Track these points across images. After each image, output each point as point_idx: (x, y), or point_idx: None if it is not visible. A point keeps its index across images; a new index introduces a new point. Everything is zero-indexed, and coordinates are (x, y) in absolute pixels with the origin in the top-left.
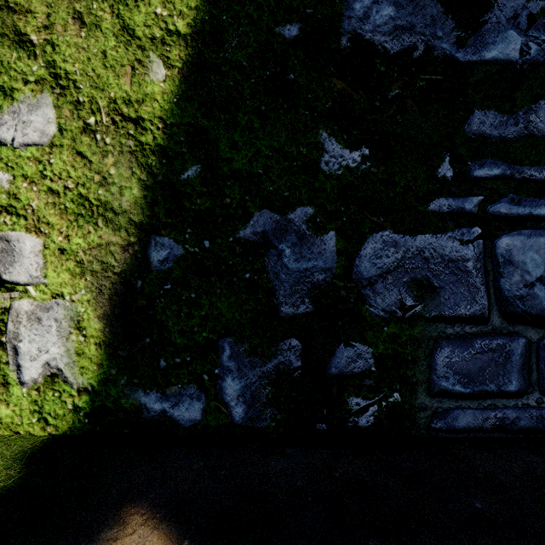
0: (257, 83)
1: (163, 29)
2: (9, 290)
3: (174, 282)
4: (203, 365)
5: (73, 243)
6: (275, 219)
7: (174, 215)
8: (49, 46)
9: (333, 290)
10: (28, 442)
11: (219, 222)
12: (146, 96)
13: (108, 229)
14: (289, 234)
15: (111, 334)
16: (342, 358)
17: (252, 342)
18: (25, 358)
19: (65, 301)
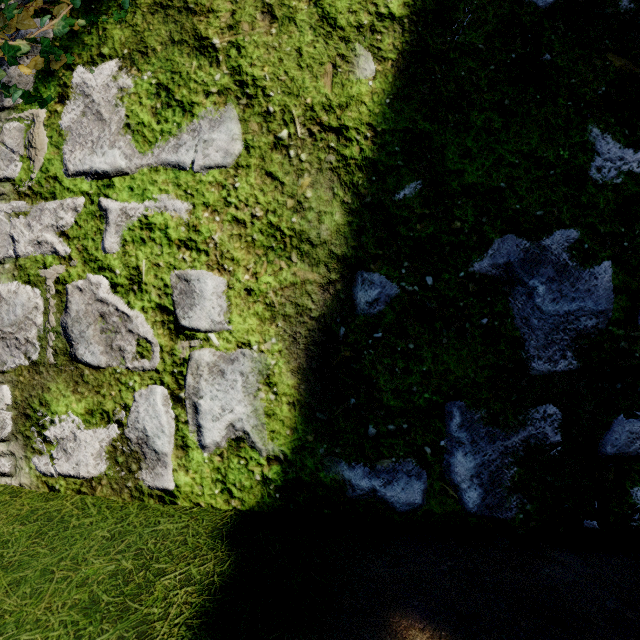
0: (498, 69)
1: (371, 14)
2: (188, 338)
3: (386, 329)
4: (425, 435)
5: (262, 283)
6: (523, 246)
7: (386, 246)
8: (234, 49)
9: (608, 341)
10: (215, 517)
11: (445, 253)
12: (350, 99)
13: (304, 264)
14: (543, 266)
15: (307, 392)
16: (622, 434)
17: (491, 408)
18: (207, 417)
19: (252, 352)
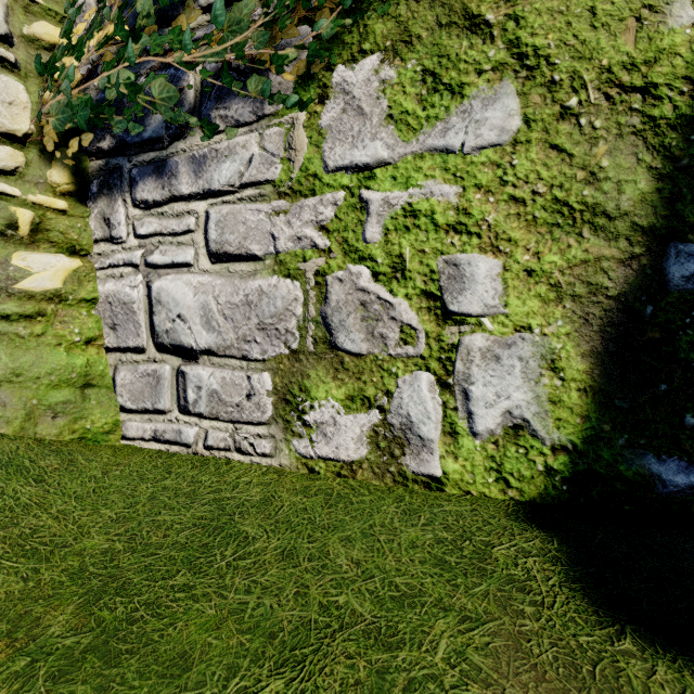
0: None
1: None
2: (457, 323)
3: None
4: None
5: (545, 262)
6: None
7: None
8: (511, 22)
9: None
10: (498, 504)
11: None
12: (659, 53)
13: (598, 240)
14: None
15: (601, 377)
16: None
17: None
18: (478, 404)
19: (532, 336)
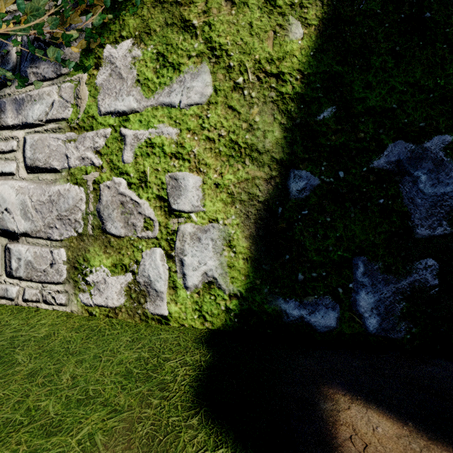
0: (391, 26)
1: None
2: (177, 217)
3: (310, 208)
4: (338, 280)
5: (225, 179)
6: (410, 148)
7: (310, 151)
8: (207, 26)
9: None
10: (196, 332)
11: (353, 155)
12: (285, 54)
13: (253, 166)
14: (424, 161)
15: (255, 251)
16: None
17: (386, 261)
18: (189, 268)
19: (218, 225)
